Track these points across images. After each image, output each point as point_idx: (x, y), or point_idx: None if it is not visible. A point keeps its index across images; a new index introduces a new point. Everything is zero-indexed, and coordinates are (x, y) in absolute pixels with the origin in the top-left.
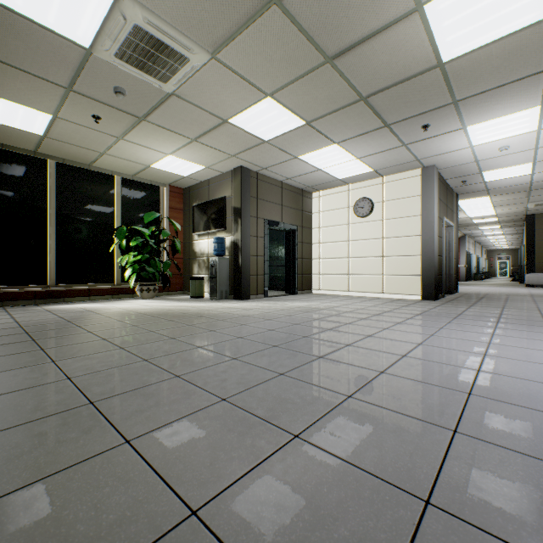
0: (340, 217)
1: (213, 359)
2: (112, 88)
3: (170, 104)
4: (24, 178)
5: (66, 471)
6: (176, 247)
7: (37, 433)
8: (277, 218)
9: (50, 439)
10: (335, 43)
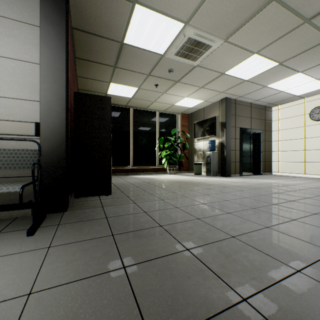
0: (296, 122)
1: (240, 207)
2: (167, 70)
3: (194, 71)
4: (122, 118)
5: (217, 242)
6: (184, 146)
7: (188, 226)
8: (247, 126)
9: (196, 230)
10: (314, 9)
